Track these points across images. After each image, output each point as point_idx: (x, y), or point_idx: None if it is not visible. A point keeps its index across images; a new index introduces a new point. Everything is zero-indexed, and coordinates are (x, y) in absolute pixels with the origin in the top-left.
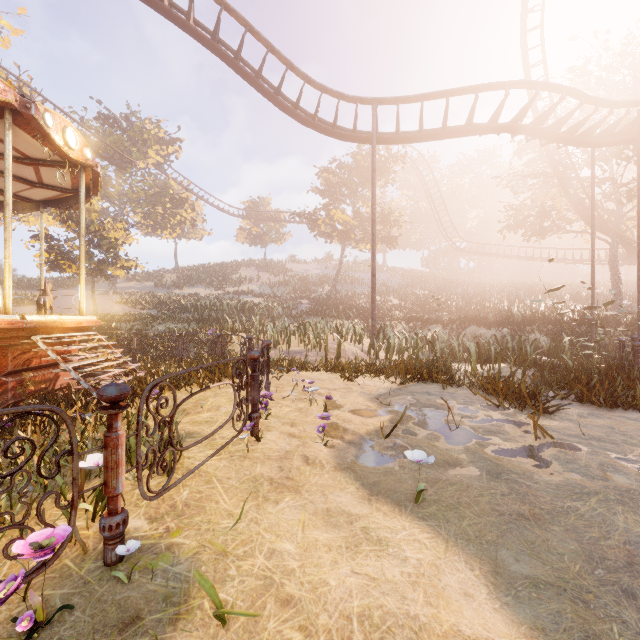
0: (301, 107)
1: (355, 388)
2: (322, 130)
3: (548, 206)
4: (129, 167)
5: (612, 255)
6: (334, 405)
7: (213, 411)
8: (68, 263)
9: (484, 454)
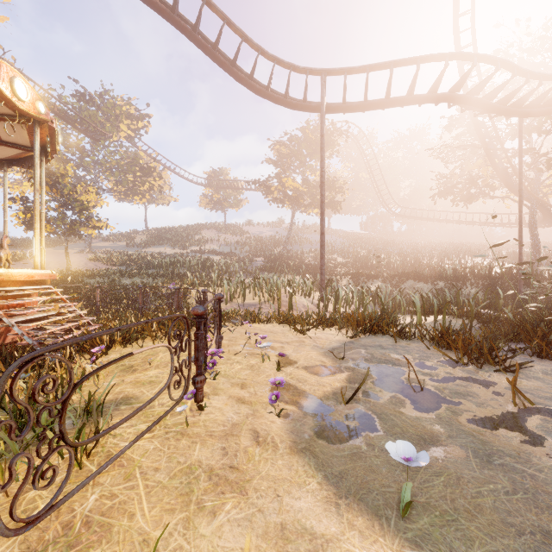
0: (255, 79)
1: (307, 341)
2: (275, 99)
3: (474, 175)
4: (103, 139)
5: (531, 218)
6: (287, 360)
7: (161, 368)
8: None
9: (461, 425)
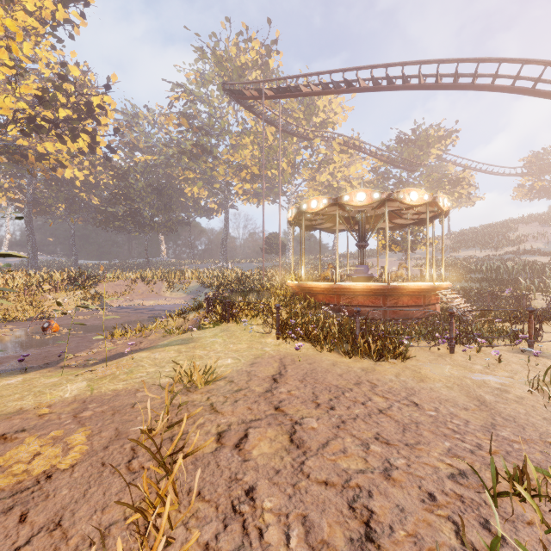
0: None
1: None
2: None
3: None
4: (418, 168)
5: None
6: None
7: None
8: (395, 246)
9: None
